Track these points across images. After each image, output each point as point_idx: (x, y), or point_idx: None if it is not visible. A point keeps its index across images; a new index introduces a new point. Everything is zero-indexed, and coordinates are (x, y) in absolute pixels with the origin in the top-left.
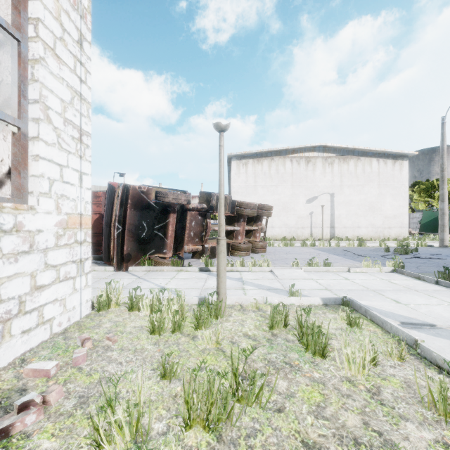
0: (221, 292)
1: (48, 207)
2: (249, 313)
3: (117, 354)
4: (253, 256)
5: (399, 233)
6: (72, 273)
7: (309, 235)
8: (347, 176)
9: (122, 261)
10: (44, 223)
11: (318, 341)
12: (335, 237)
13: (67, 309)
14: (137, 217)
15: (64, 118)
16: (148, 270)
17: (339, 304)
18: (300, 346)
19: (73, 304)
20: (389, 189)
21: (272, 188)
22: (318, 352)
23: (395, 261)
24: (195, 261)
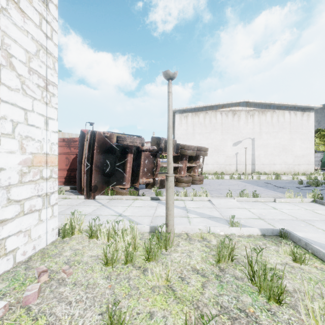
0: (170, 223)
1: (11, 146)
2: (195, 243)
3: (69, 289)
4: (193, 187)
5: (307, 168)
6: (38, 206)
7: (235, 170)
8: (265, 125)
9: (90, 191)
10: (7, 162)
11: (272, 284)
12: (255, 172)
13: (32, 239)
14: (102, 157)
15: (29, 67)
16: (110, 198)
17: (277, 234)
18: (251, 286)
19: (38, 234)
20: (299, 134)
21: (206, 135)
22: (273, 297)
23: (314, 193)
24: (148, 191)
